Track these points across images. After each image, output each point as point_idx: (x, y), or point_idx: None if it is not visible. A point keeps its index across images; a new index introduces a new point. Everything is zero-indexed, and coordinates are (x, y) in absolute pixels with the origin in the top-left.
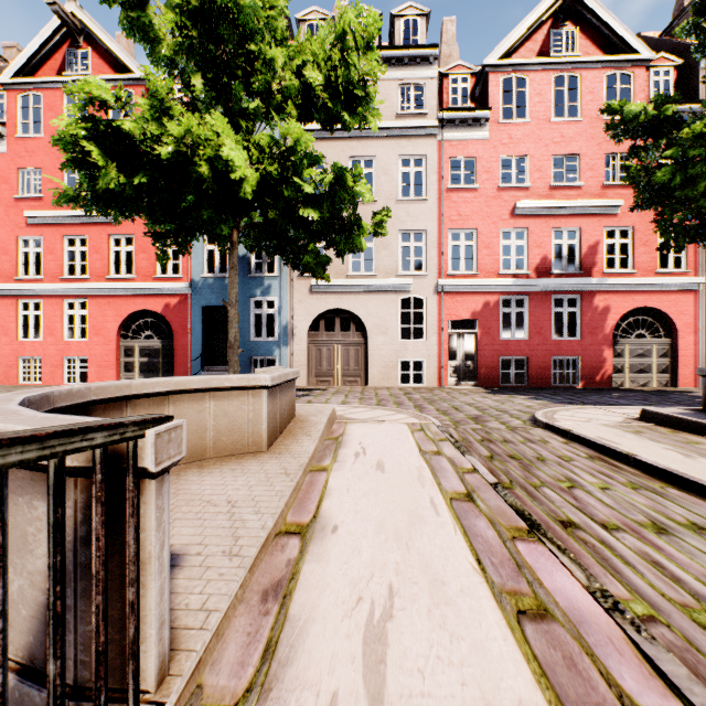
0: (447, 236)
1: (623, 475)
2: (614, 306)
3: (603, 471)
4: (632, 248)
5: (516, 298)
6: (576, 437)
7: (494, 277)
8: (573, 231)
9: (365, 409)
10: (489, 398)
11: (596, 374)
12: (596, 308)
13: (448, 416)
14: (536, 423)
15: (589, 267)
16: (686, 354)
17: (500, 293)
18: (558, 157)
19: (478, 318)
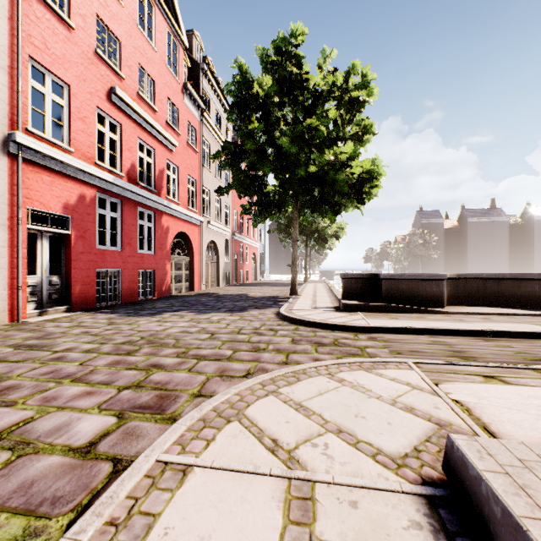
0: (27, 64)
1: (536, 343)
2: (172, 227)
3: (532, 345)
4: (178, 184)
5: (111, 200)
6: (427, 330)
7: (91, 165)
8: (149, 150)
9: (279, 405)
10: (178, 321)
11: (163, 285)
12: (163, 227)
13: (308, 352)
14: (347, 330)
15: (160, 189)
16: (197, 268)
17: (97, 189)
18: (142, 69)
19: (72, 214)
